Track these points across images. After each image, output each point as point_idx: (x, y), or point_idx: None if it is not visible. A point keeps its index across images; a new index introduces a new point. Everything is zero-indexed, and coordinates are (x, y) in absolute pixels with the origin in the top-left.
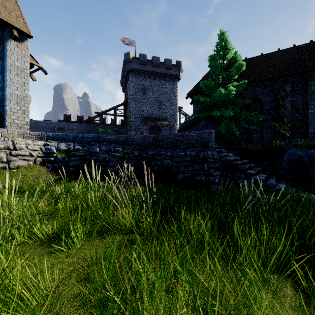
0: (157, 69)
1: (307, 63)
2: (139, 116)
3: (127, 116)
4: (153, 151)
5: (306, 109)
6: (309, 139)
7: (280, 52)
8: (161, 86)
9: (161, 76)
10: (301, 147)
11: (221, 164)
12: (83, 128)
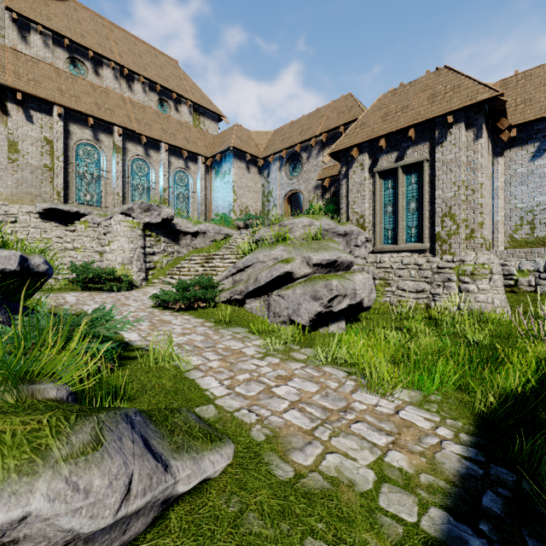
0: None
1: None
2: None
3: None
4: None
5: None
6: None
7: None
8: None
9: None
10: None
11: None
12: None
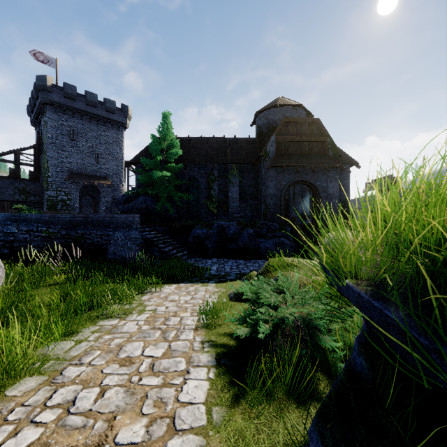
0: (93, 109)
1: (228, 156)
2: (63, 171)
3: (42, 168)
4: (84, 230)
5: (228, 192)
6: (229, 216)
7: (214, 140)
8: (100, 133)
9: (100, 119)
10: (201, 227)
11: (142, 241)
12: None
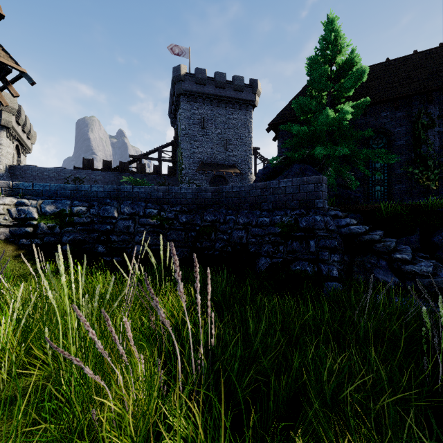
0: (221, 91)
1: None
2: (194, 162)
3: (178, 162)
4: (214, 215)
5: None
6: None
7: (419, 56)
8: (228, 117)
9: (228, 102)
10: None
11: (340, 240)
12: (111, 179)
